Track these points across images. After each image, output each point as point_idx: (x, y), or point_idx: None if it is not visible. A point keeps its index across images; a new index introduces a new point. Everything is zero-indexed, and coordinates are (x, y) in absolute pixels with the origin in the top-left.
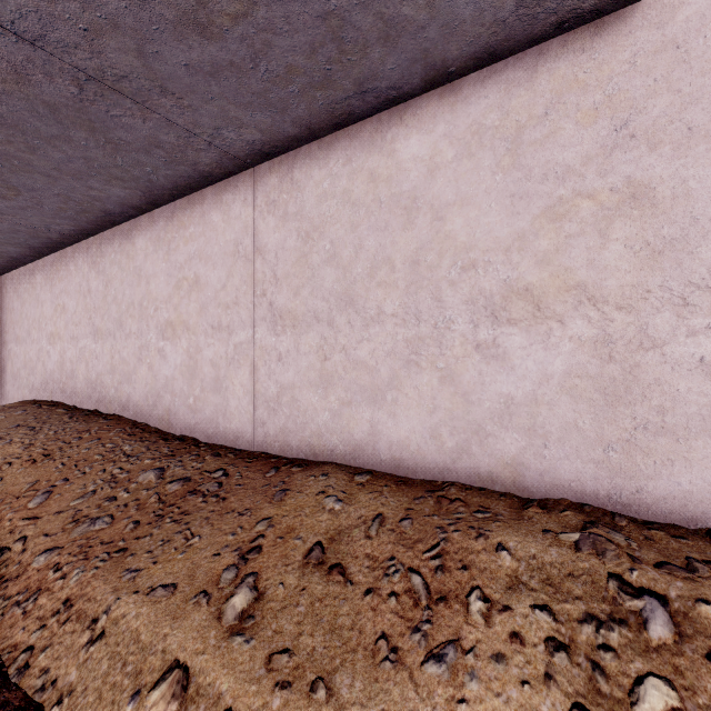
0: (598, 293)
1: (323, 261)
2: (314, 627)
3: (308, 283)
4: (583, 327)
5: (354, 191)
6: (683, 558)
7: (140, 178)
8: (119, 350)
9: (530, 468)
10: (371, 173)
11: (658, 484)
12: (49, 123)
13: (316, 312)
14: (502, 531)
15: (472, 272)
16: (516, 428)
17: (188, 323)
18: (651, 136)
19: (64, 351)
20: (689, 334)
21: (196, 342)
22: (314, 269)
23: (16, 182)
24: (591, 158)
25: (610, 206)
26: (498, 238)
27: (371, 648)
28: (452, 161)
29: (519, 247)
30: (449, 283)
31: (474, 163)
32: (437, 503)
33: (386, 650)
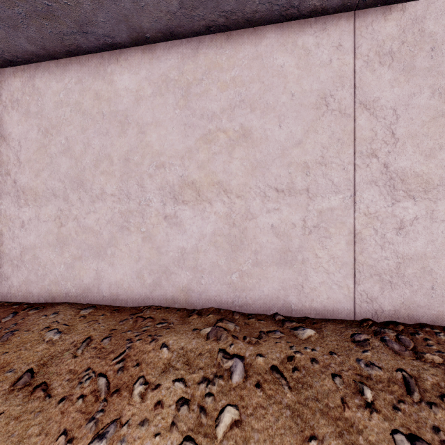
0: (228, 188)
1: (60, 152)
2: (3, 443)
3: (47, 168)
4: (221, 206)
5: (84, 104)
6: (259, 331)
7: None
8: None
9: (194, 291)
10: (96, 93)
11: (254, 293)
12: None
13: (53, 190)
14: (168, 334)
15: (162, 170)
16: (187, 267)
17: None
18: (252, 103)
19: None
20: (267, 212)
21: None
22: (52, 157)
23: None
24: (225, 110)
25: (234, 138)
26: (177, 149)
27: (52, 444)
28: (150, 96)
29: (189, 156)
30: (148, 176)
31: (164, 100)
32: (134, 322)
33: (63, 443)
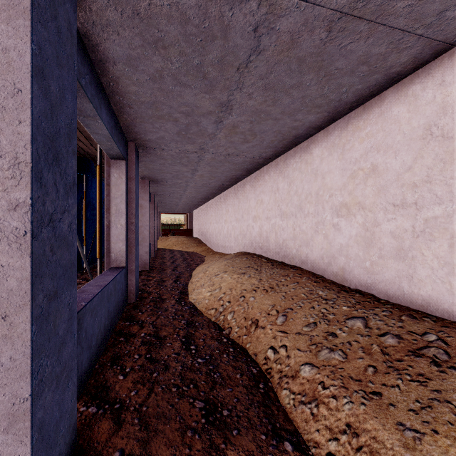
0: None
1: None
2: None
3: None
4: None
5: None
6: None
7: (333, 100)
8: (299, 225)
9: None
10: None
11: None
12: (293, 76)
13: None
14: None
15: None
16: None
17: (363, 204)
18: None
19: (262, 226)
20: None
21: (372, 218)
22: None
23: (256, 130)
24: None
25: None
26: None
27: None
28: None
29: None
30: None
31: None
32: None
33: None
